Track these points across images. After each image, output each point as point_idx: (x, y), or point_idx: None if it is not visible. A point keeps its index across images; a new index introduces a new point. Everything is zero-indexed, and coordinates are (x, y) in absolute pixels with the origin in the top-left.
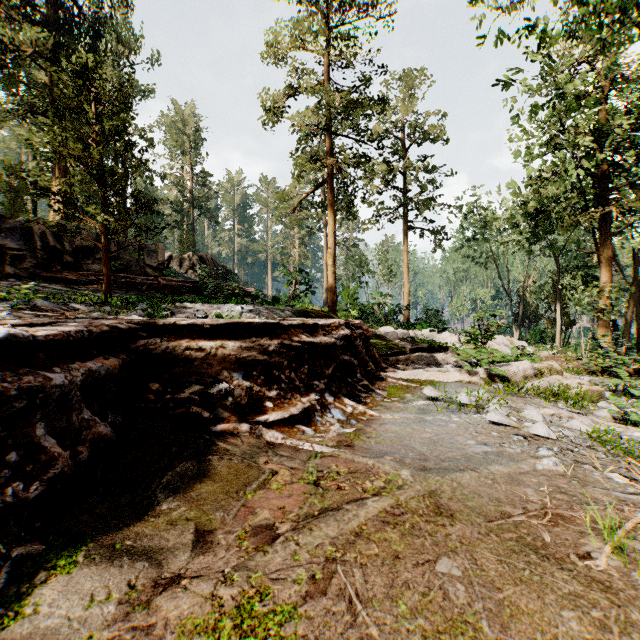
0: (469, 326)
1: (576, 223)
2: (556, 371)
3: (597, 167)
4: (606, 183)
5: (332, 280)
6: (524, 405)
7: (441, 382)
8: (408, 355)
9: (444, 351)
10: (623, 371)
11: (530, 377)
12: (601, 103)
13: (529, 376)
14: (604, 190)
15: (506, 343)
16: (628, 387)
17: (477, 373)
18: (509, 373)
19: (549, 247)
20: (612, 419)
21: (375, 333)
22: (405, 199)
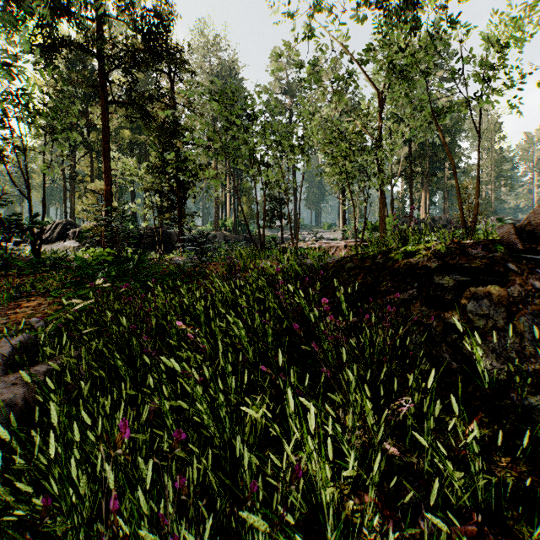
0: None
1: None
2: None
3: None
4: None
5: None
6: None
7: None
8: None
9: None
10: None
11: None
12: None
13: None
14: None
15: None
16: None
17: None
18: None
19: None
20: None
21: None
22: None
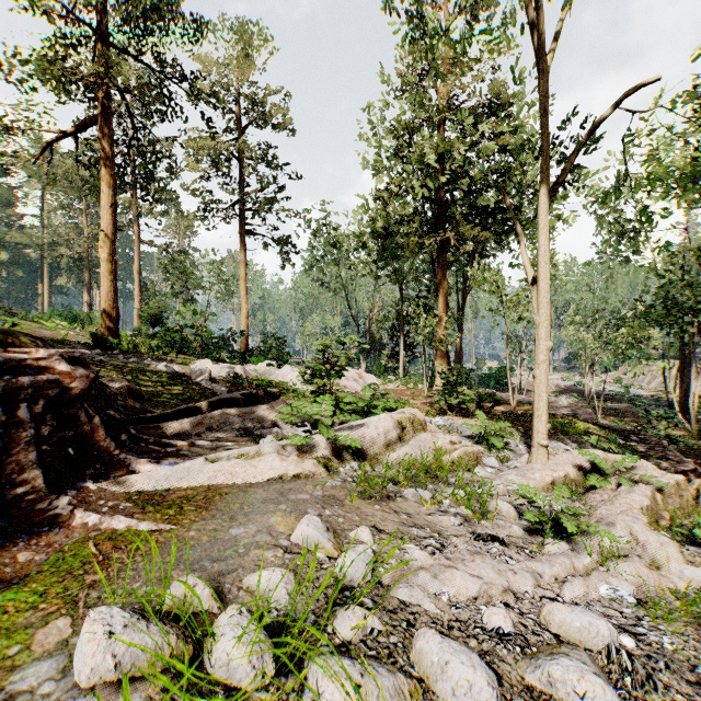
0: (311, 359)
1: (420, 247)
2: (420, 422)
3: (437, 191)
4: (444, 210)
5: (108, 284)
6: (404, 551)
7: (236, 490)
8: (202, 415)
9: (274, 399)
10: (481, 413)
11: (393, 442)
12: (440, 127)
13: (392, 441)
14: (442, 217)
15: (355, 377)
16: (487, 432)
17: (314, 448)
18: (365, 441)
19: (395, 273)
20: (518, 518)
21: (173, 371)
22: (241, 192)
